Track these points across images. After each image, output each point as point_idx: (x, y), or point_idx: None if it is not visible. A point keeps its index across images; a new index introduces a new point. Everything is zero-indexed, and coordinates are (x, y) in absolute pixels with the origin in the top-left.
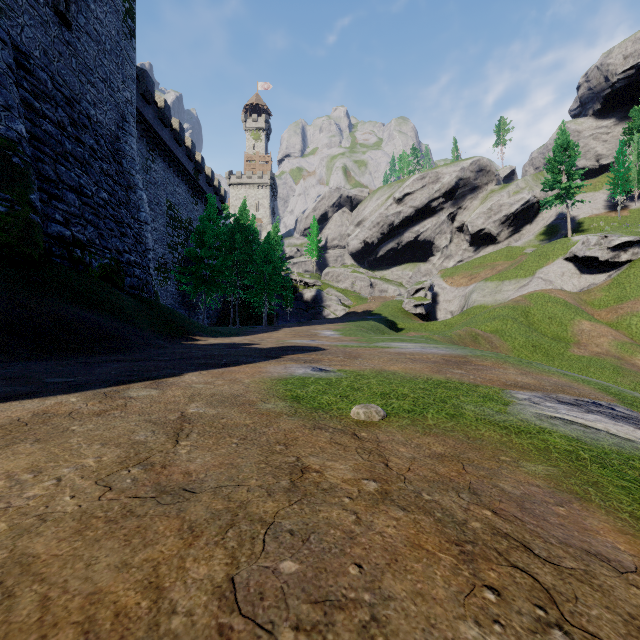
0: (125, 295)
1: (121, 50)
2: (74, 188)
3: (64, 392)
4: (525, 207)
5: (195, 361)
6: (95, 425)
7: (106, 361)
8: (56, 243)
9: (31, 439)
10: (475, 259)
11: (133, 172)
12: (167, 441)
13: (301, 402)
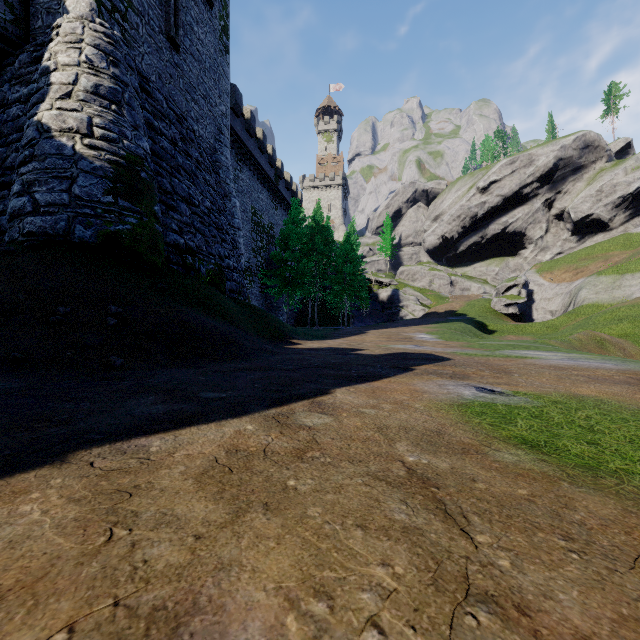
0: (228, 299)
1: (218, 67)
2: (185, 199)
3: (231, 414)
4: None
5: (323, 372)
6: (313, 479)
7: (237, 370)
8: (173, 251)
9: (256, 503)
10: (580, 250)
11: (228, 181)
12: (449, 530)
13: (545, 452)
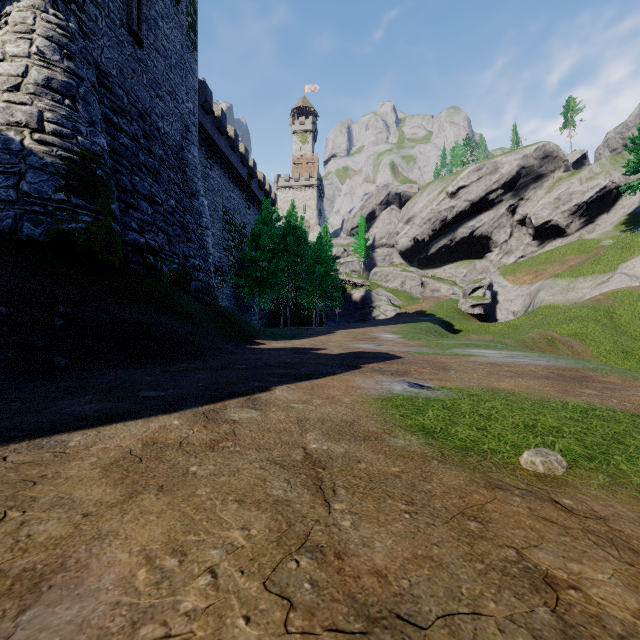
0: (192, 299)
1: (185, 63)
2: (147, 197)
3: (163, 411)
4: (601, 194)
5: (274, 370)
6: (215, 465)
7: (187, 369)
8: (132, 250)
9: (153, 486)
10: (540, 254)
11: (195, 180)
12: (314, 501)
13: (436, 437)
